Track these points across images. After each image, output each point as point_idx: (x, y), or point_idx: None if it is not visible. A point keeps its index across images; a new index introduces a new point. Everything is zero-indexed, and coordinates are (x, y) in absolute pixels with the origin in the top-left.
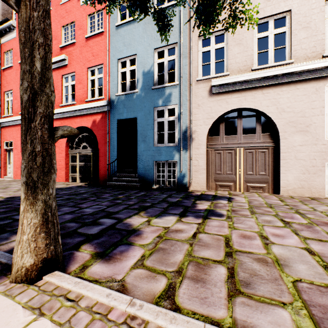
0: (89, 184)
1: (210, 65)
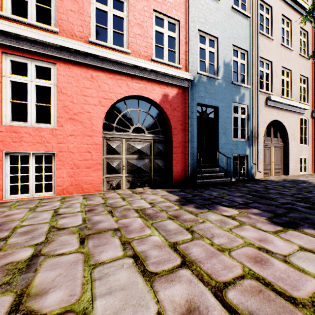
0: (167, 188)
1: (263, 83)
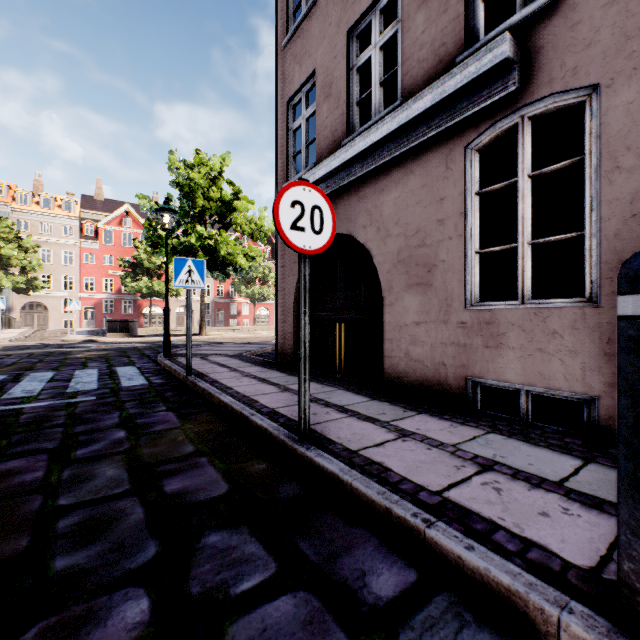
0: None
1: None
